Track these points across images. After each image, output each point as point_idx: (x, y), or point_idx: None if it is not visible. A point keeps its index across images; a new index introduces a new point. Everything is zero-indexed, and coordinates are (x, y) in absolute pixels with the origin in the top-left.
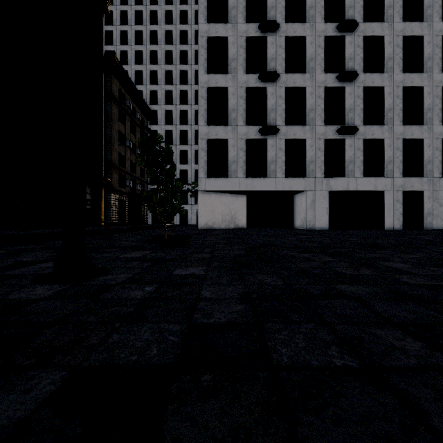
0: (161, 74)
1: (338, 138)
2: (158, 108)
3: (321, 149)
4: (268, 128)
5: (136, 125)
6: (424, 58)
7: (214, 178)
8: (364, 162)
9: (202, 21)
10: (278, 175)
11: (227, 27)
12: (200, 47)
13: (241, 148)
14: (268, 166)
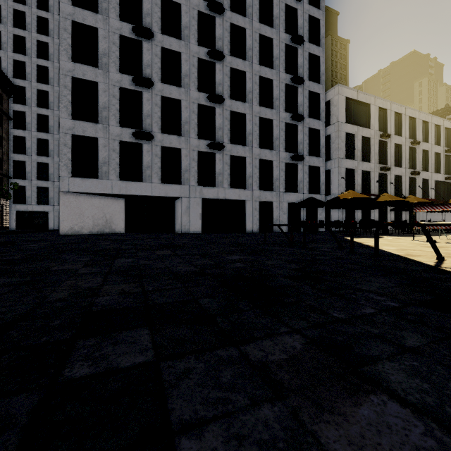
0: (31, 43)
1: (209, 151)
2: (27, 84)
3: (195, 160)
4: (142, 133)
5: None
6: (274, 98)
7: (80, 178)
8: (231, 175)
9: (65, 0)
10: (154, 180)
11: (97, 17)
12: (62, 29)
13: (114, 149)
14: (144, 171)
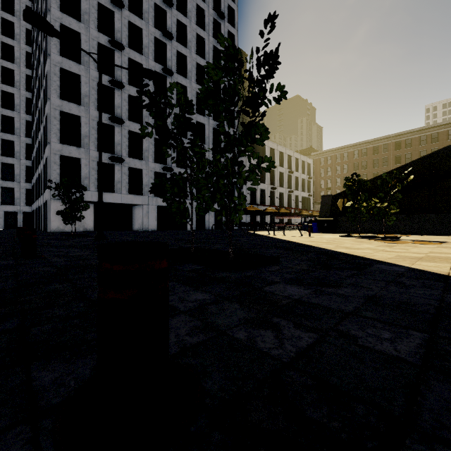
0: None
1: (162, 172)
2: None
3: (152, 178)
4: (117, 158)
5: None
6: (205, 136)
7: None
8: None
9: (55, 51)
10: (123, 192)
11: (80, 67)
12: (53, 73)
13: (93, 168)
14: (116, 185)
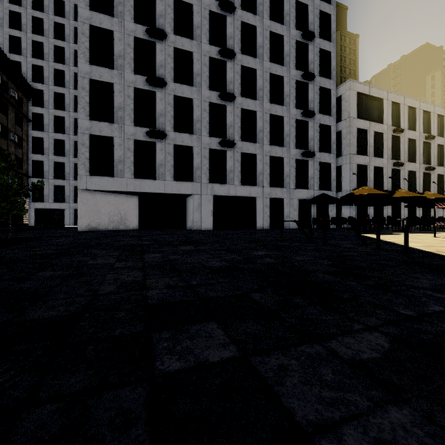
0: (49, 48)
1: (221, 149)
2: (45, 87)
3: (207, 158)
4: (155, 132)
5: (8, 103)
6: (284, 94)
7: (97, 176)
8: (242, 172)
9: (83, 5)
10: (167, 178)
11: (113, 21)
12: (80, 33)
13: (128, 148)
14: (157, 169)
